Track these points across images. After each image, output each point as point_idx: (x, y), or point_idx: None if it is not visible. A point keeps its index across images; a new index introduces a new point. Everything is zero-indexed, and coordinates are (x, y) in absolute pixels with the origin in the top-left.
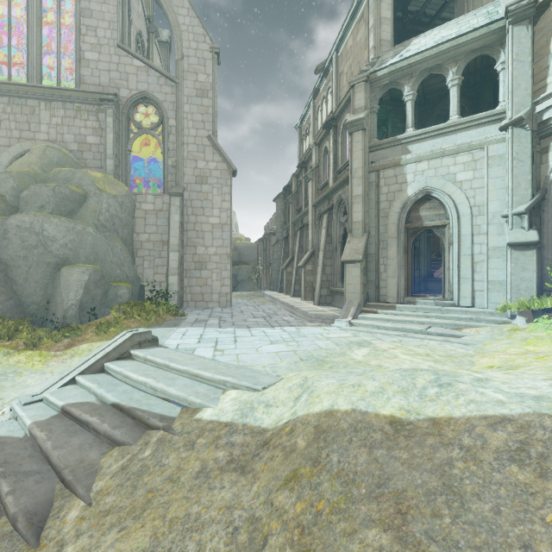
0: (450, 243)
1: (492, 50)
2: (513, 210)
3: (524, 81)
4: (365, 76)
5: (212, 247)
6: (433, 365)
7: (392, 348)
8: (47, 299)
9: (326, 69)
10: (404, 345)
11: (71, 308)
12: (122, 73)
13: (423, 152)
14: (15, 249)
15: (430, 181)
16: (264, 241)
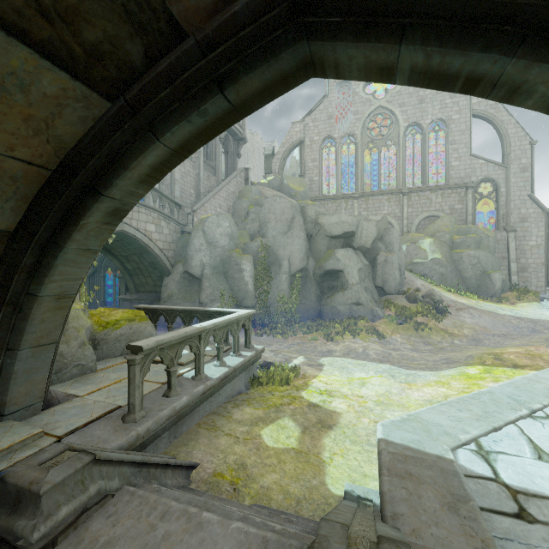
0: None
1: None
2: None
3: None
4: None
5: (530, 259)
6: None
7: None
8: (477, 286)
9: None
10: None
11: (498, 289)
12: (472, 169)
13: None
14: (465, 265)
15: None
16: None
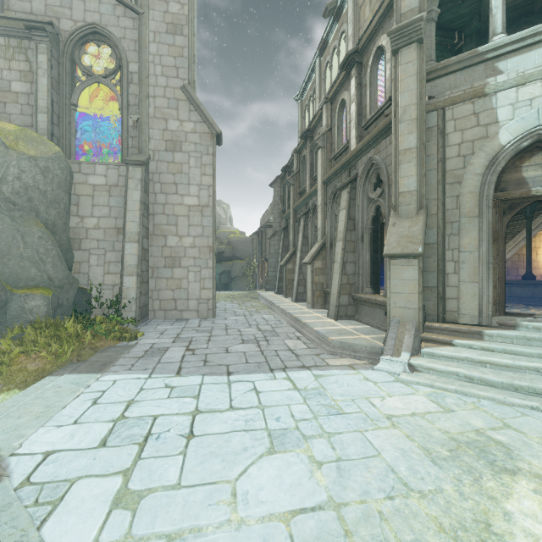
0: None
1: None
2: None
3: None
4: None
5: (188, 237)
6: None
7: None
8: None
9: (338, 8)
10: None
11: None
12: None
13: (531, 66)
14: None
15: None
16: (259, 234)
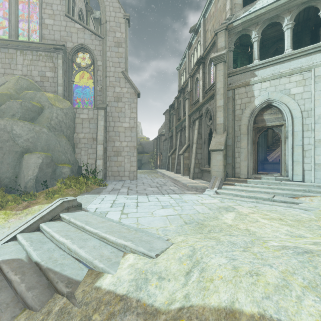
0: (286, 137)
1: (317, 2)
2: None
3: None
4: (225, 26)
5: (125, 142)
6: (290, 229)
7: (252, 213)
8: (15, 175)
9: (196, 29)
10: (260, 210)
11: (29, 181)
12: (68, 32)
13: (266, 75)
14: None
15: (271, 95)
16: (157, 139)
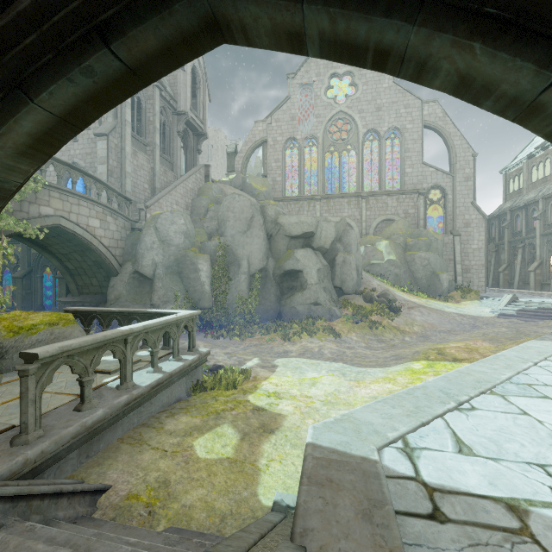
0: None
1: None
2: None
3: None
4: None
5: (473, 261)
6: None
7: None
8: (428, 286)
9: (545, 147)
10: None
11: (445, 289)
12: (424, 176)
13: None
14: (417, 266)
15: None
16: None
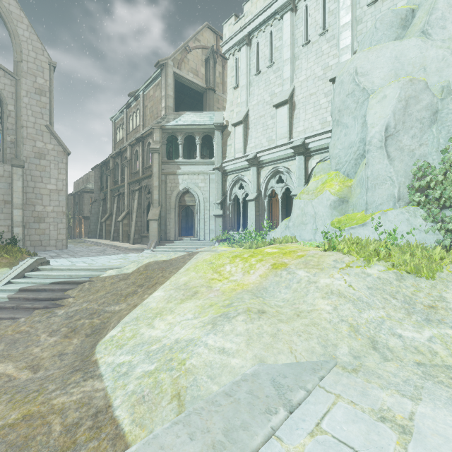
0: (196, 213)
1: (212, 134)
2: (216, 202)
3: (220, 153)
4: (160, 126)
5: (50, 206)
6: None
7: None
8: None
9: (136, 96)
10: None
11: None
12: None
13: (186, 170)
14: None
15: (189, 184)
16: (76, 196)
